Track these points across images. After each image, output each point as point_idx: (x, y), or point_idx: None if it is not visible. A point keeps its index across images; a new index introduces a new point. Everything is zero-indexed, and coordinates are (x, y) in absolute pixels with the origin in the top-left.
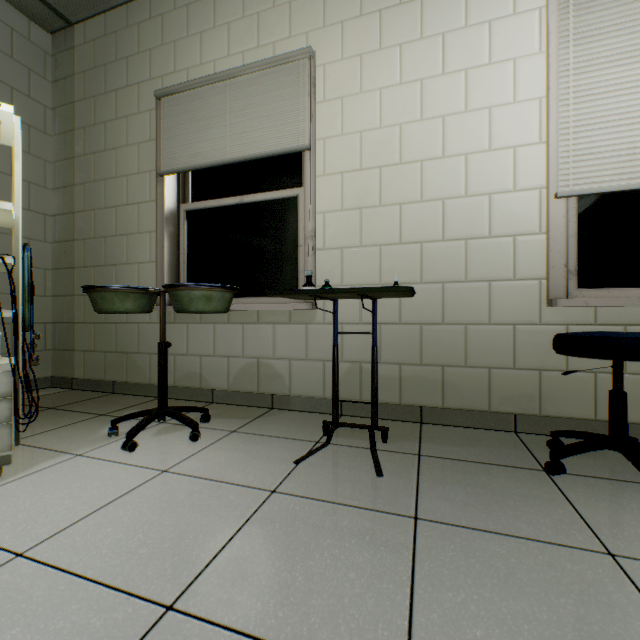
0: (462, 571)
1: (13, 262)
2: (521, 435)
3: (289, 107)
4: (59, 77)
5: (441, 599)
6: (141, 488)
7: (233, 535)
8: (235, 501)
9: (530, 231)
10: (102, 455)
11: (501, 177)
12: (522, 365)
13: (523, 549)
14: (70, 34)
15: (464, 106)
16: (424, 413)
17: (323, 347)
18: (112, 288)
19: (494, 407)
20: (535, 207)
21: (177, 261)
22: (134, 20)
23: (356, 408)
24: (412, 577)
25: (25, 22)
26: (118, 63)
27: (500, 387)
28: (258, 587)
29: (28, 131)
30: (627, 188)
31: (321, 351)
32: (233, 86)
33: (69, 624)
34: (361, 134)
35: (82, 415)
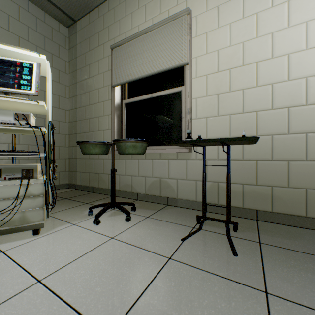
0: None
1: (45, 130)
2: None
3: (176, 43)
4: (71, 47)
5: None
6: (100, 247)
7: (147, 286)
8: (148, 262)
9: None
10: (84, 225)
11: None
12: None
13: None
14: (75, 26)
15: (287, 24)
16: (259, 214)
17: (195, 173)
18: (89, 142)
19: (310, 214)
20: None
21: (121, 128)
22: (101, 14)
23: (215, 208)
24: None
25: (57, 24)
26: (94, 36)
27: (314, 201)
28: None
29: (58, 73)
30: None
31: (194, 175)
32: (147, 37)
33: None
34: (218, 51)
35: (78, 203)
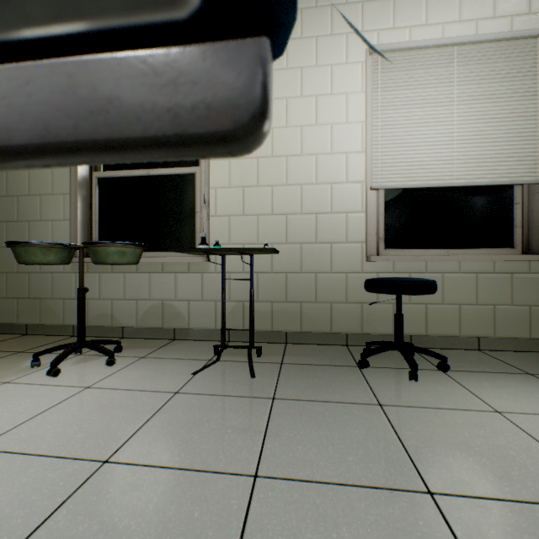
0: (296, 421)
1: None
2: (350, 347)
3: None
4: None
5: (282, 436)
6: (70, 400)
7: (148, 420)
8: (148, 401)
9: (356, 210)
10: (29, 381)
11: (338, 172)
12: (351, 300)
13: (334, 407)
14: None
15: (315, 121)
16: (288, 336)
17: (215, 290)
18: (36, 244)
19: (334, 329)
20: (359, 194)
21: (89, 220)
22: None
23: (240, 335)
24: (266, 428)
25: None
26: None
27: (338, 316)
28: (167, 444)
29: None
30: (410, 187)
31: (214, 293)
32: None
33: (31, 479)
34: None
35: None
